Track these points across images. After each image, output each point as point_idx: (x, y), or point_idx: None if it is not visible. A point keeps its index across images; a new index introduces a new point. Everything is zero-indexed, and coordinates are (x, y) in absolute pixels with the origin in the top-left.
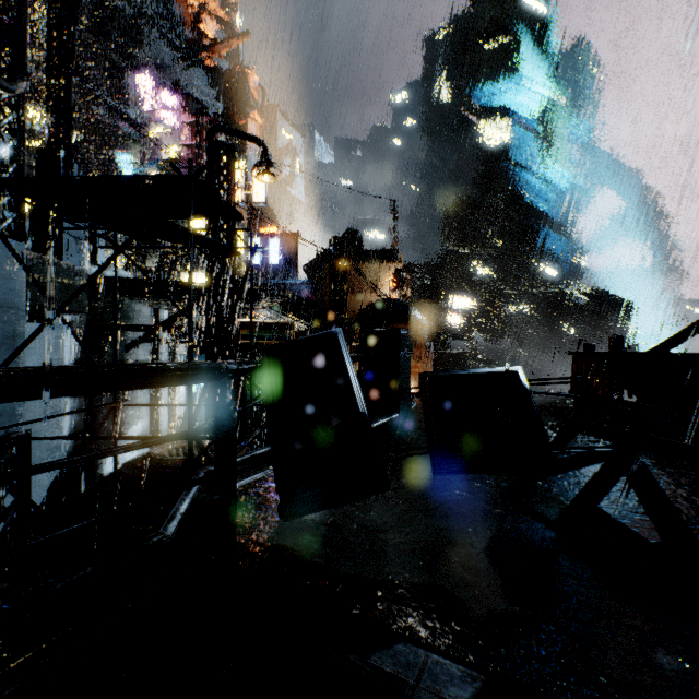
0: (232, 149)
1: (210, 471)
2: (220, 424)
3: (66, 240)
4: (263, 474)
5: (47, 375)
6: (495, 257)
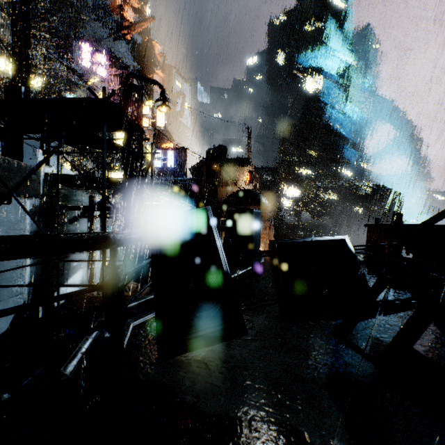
0: (141, 89)
1: (102, 321)
2: (109, 283)
3: (25, 148)
4: (153, 315)
5: None
6: (312, 163)
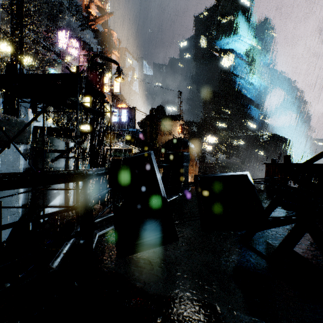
0: (102, 65)
1: (78, 231)
2: (83, 205)
3: (20, 108)
4: (112, 227)
5: None
6: (227, 118)
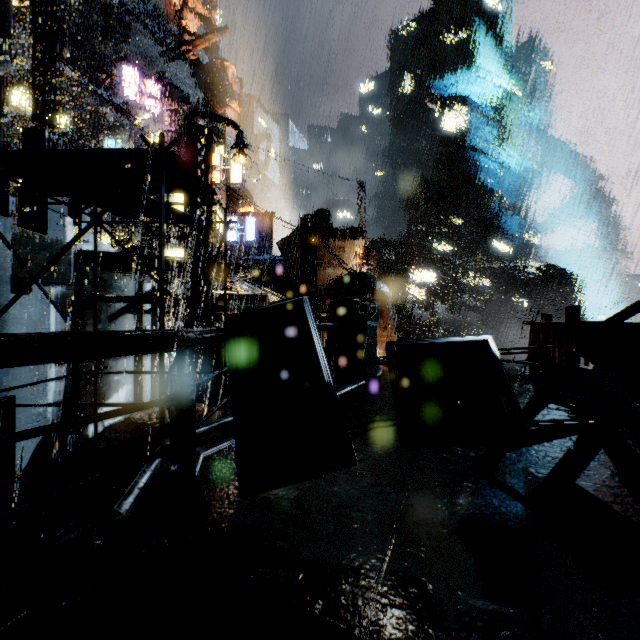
0: (209, 131)
1: (167, 445)
2: (176, 396)
3: (50, 216)
4: (230, 443)
5: None
6: (454, 234)
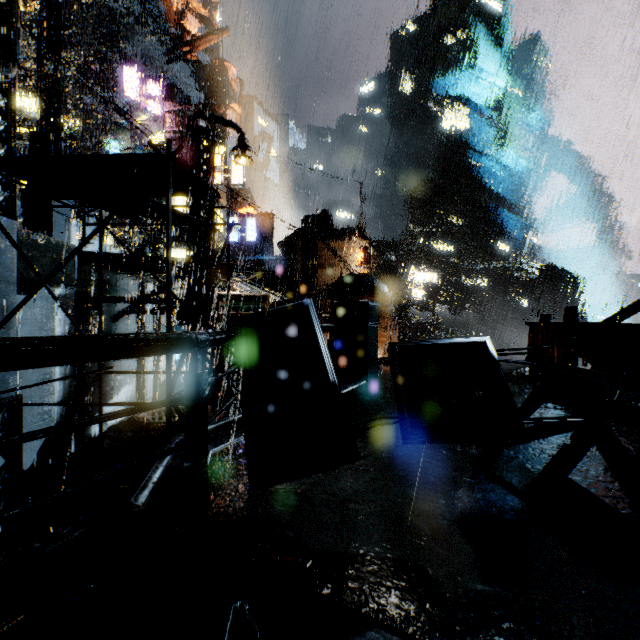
0: (211, 133)
1: (181, 441)
2: (190, 394)
3: (55, 218)
4: (237, 441)
5: (0, 347)
6: (454, 235)
